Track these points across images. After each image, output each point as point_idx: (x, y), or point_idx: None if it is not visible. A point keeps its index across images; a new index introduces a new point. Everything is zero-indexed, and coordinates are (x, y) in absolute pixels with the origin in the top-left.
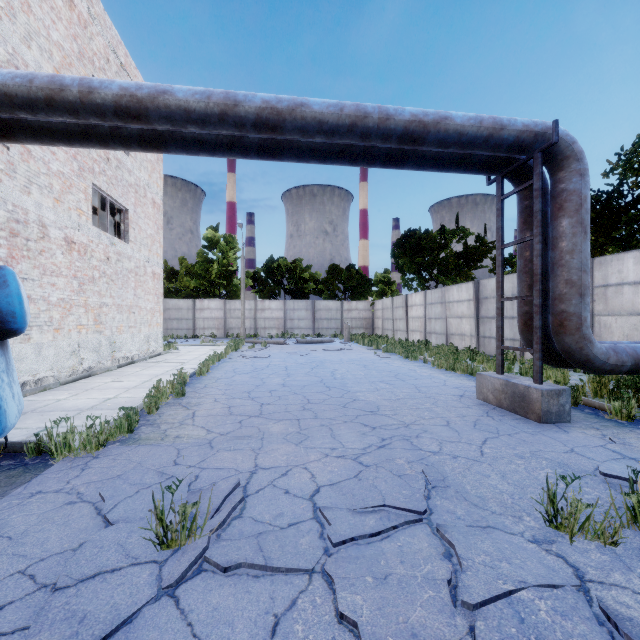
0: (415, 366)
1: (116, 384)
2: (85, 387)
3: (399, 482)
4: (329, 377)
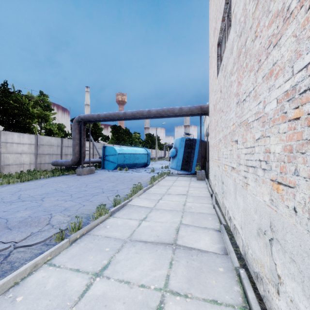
0: (8, 186)
1: (182, 188)
2: (194, 187)
3: (132, 172)
4: (85, 183)
